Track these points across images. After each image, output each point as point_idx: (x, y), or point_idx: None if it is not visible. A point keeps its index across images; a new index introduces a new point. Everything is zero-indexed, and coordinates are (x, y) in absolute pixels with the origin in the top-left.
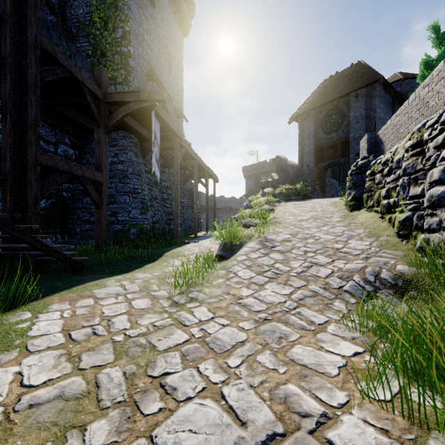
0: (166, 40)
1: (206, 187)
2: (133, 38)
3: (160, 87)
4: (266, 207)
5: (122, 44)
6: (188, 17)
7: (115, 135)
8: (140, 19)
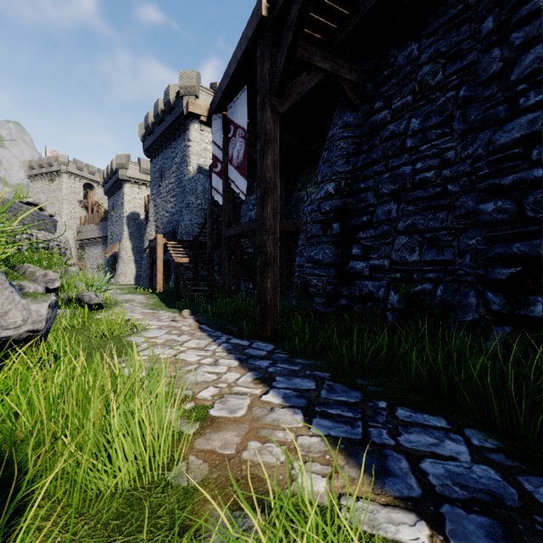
0: None
1: None
2: None
3: None
4: None
5: None
6: None
7: None
8: None
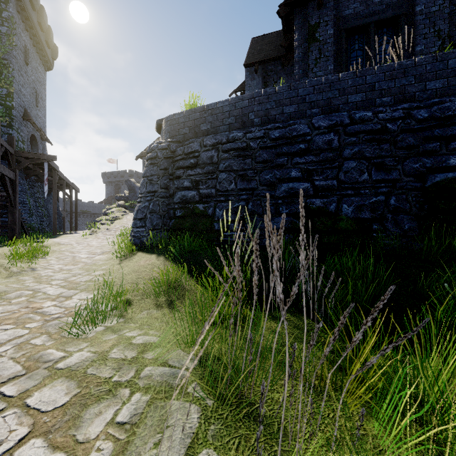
0: (34, 83)
1: (70, 197)
2: (15, 95)
3: (33, 125)
4: (115, 215)
5: (7, 100)
6: (51, 58)
7: (4, 163)
8: (19, 79)
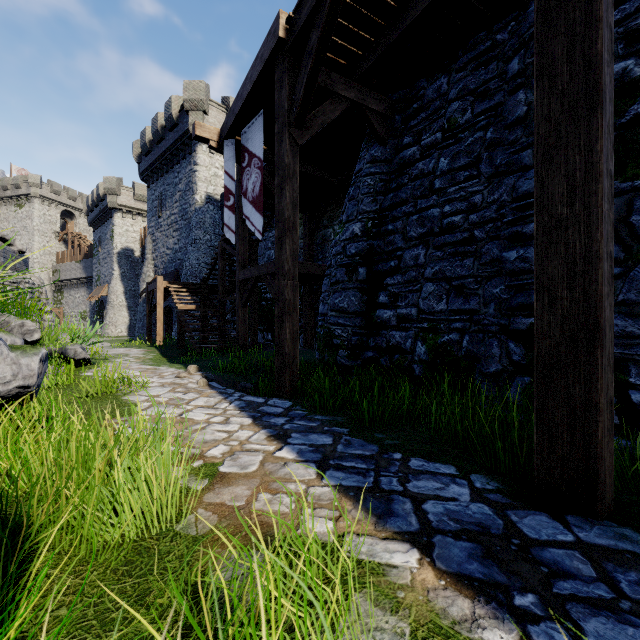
0: None
1: None
2: None
3: None
4: None
5: None
6: None
7: None
8: None
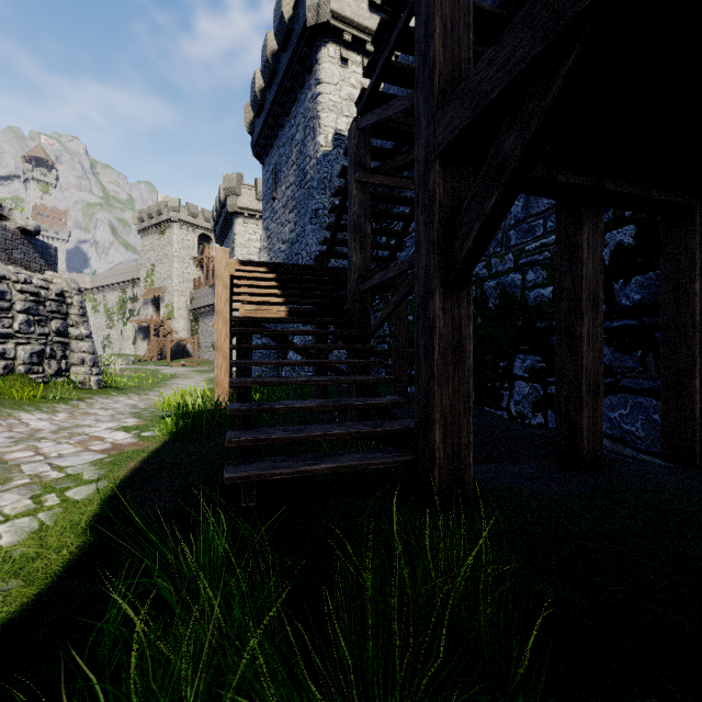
0: None
1: None
2: None
3: None
4: None
5: None
6: None
7: None
8: None
